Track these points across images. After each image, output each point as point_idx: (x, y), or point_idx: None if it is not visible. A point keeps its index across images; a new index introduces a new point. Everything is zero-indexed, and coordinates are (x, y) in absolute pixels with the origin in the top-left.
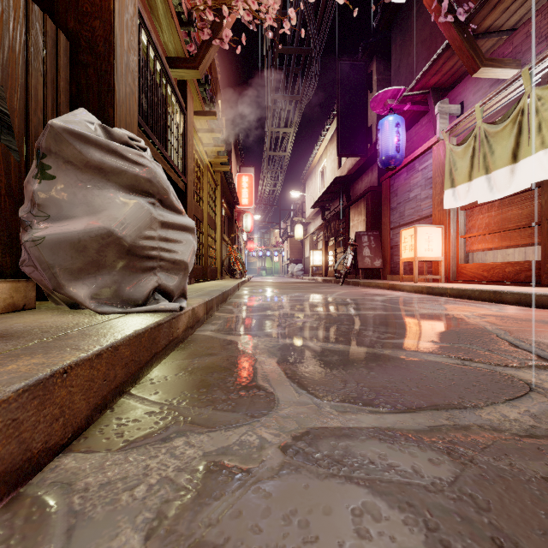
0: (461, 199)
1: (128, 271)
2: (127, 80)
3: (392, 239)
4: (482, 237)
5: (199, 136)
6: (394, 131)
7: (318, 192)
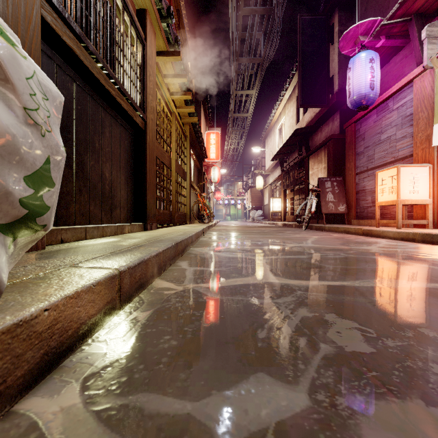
0: None
1: None
2: None
3: (358, 184)
4: None
5: (166, 83)
6: (367, 67)
7: (276, 147)
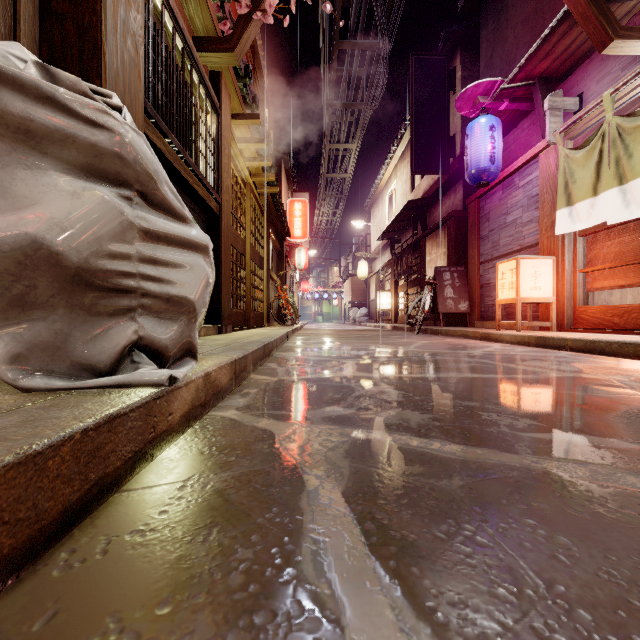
0: (582, 220)
1: (82, 315)
2: (124, 44)
3: (482, 276)
4: (610, 271)
5: (240, 148)
6: (487, 136)
7: (385, 221)
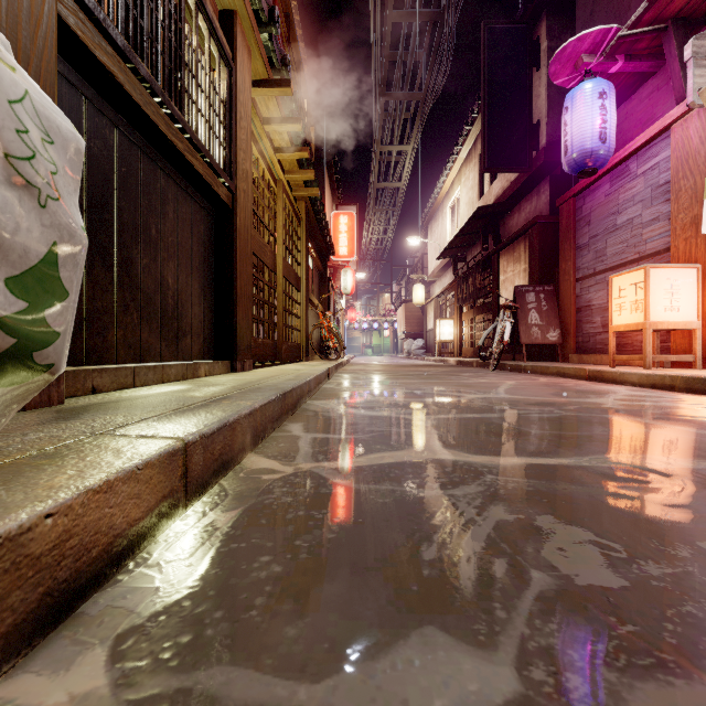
0: None
1: None
2: None
3: (580, 296)
4: None
5: (268, 133)
6: (596, 106)
7: (446, 237)
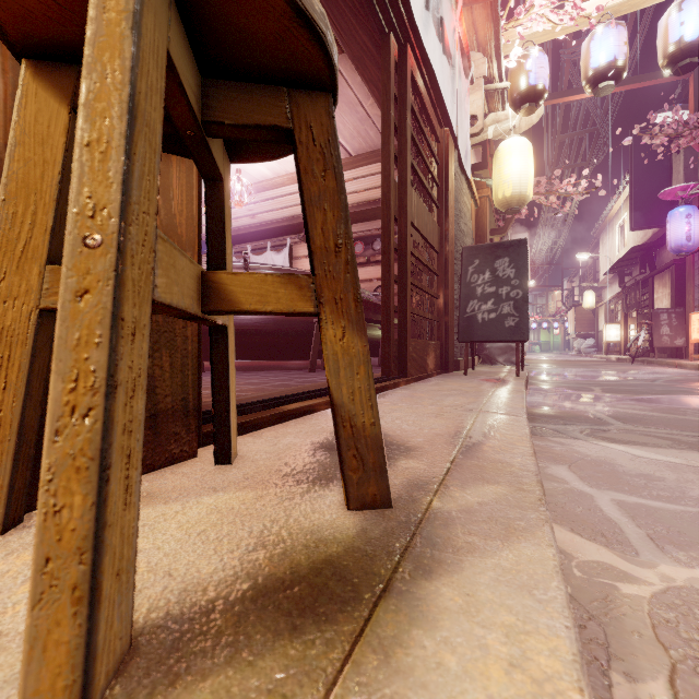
0: None
1: (511, 355)
2: None
3: None
4: None
5: None
6: (683, 222)
7: (615, 251)
